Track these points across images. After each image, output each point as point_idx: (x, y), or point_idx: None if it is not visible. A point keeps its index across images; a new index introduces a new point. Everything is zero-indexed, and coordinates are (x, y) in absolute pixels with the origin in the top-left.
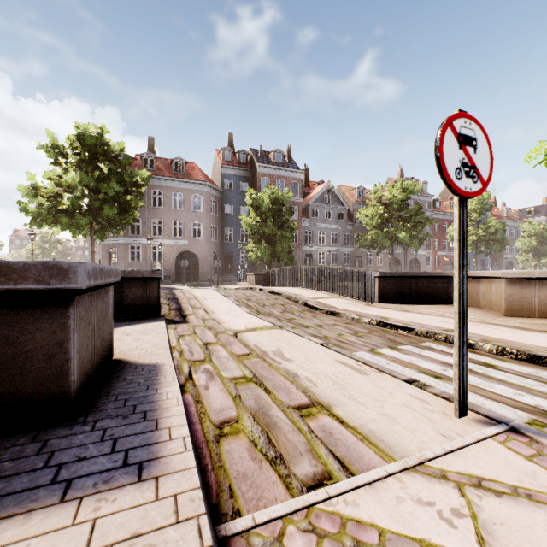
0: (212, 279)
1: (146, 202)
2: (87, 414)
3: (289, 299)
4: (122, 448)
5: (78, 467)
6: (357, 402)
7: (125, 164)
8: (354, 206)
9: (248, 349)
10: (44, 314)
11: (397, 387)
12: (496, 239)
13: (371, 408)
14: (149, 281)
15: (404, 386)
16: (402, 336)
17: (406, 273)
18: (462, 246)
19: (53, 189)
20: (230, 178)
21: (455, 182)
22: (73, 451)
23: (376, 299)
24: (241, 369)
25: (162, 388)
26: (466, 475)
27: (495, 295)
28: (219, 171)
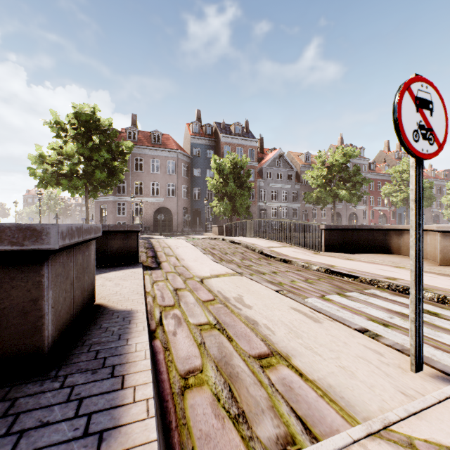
0: (183, 230)
1: (130, 167)
2: (60, 367)
3: (247, 248)
4: (86, 411)
5: (38, 436)
6: (314, 353)
7: (112, 136)
8: (301, 169)
9: (212, 295)
10: (19, 273)
11: (350, 337)
12: (424, 196)
13: (328, 360)
14: (129, 233)
15: (357, 336)
16: (347, 283)
17: (348, 226)
18: (419, 206)
19: (56, 157)
20: (198, 146)
21: (412, 144)
22: (37, 414)
23: (322, 248)
24: (206, 315)
25: (133, 338)
26: (434, 444)
27: (429, 246)
28: (189, 141)
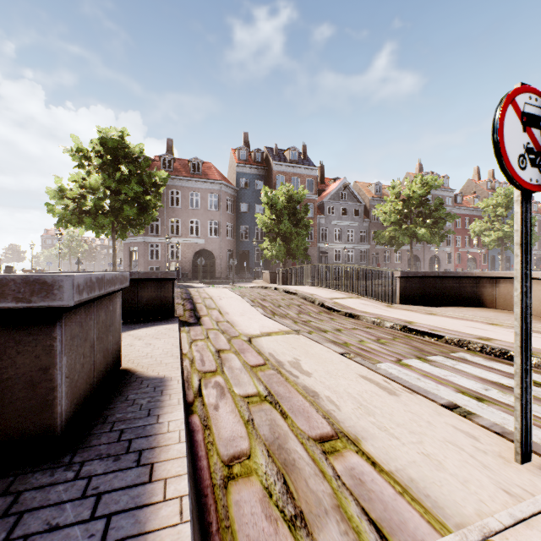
0: (228, 277)
1: (165, 202)
2: (75, 451)
3: (305, 299)
4: (104, 512)
5: None
6: (390, 435)
7: (144, 165)
8: (370, 202)
9: (262, 359)
10: (26, 336)
11: (436, 414)
12: None
13: (407, 445)
14: (163, 282)
15: (444, 413)
16: (430, 344)
17: (430, 273)
18: (525, 252)
19: (78, 191)
20: (245, 176)
21: (517, 172)
22: (45, 514)
23: (397, 300)
24: (255, 384)
25: (165, 415)
26: None
27: (532, 298)
28: (234, 170)
